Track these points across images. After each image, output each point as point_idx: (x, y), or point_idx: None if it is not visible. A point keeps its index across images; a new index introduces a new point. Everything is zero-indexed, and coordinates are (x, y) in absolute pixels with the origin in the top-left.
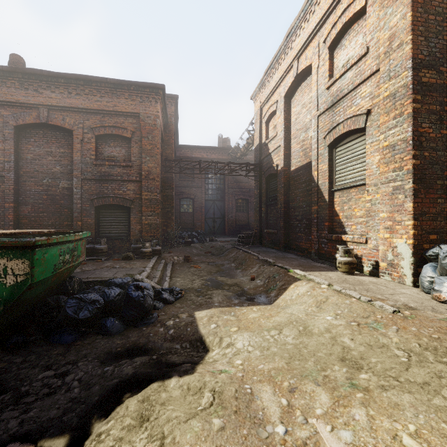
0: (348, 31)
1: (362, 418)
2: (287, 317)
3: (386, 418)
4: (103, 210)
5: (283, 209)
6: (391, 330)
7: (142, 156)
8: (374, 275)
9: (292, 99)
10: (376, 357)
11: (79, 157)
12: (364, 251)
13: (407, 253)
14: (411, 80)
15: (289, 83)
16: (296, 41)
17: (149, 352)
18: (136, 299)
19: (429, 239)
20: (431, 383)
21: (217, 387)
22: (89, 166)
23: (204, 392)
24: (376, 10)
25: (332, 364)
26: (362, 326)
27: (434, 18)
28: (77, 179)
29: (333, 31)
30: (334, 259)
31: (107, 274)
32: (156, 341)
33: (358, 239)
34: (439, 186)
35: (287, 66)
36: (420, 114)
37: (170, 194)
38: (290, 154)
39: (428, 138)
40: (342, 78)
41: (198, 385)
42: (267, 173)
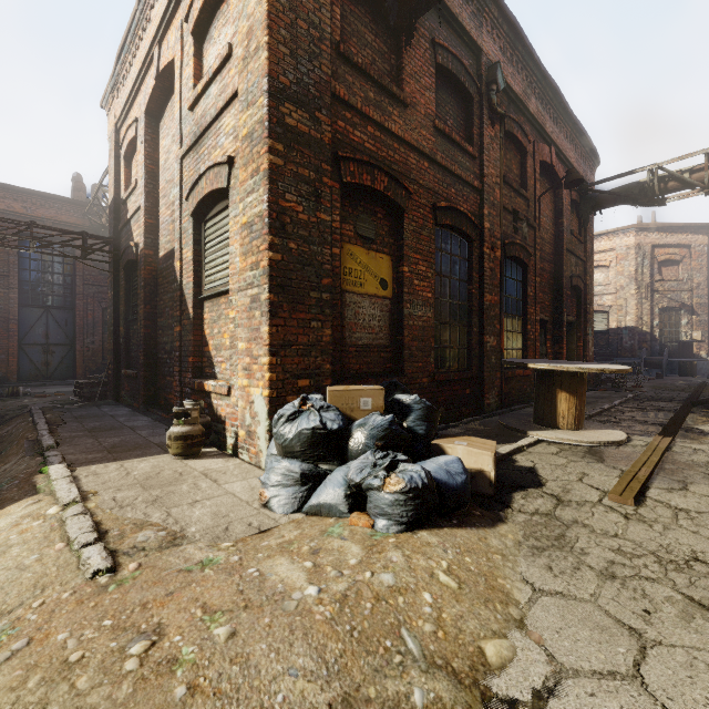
0: (218, 13)
1: None
2: None
3: None
4: None
5: (143, 331)
6: None
7: None
8: (237, 452)
9: (162, 123)
10: None
11: None
12: (228, 410)
13: (263, 413)
14: (267, 113)
15: (150, 88)
16: (155, 8)
17: None
18: None
19: (298, 387)
20: None
21: None
22: None
23: None
24: None
25: None
26: None
27: (307, 28)
28: None
29: (196, 4)
30: None
31: None
32: None
33: (220, 389)
34: (314, 301)
35: (145, 54)
36: (282, 177)
37: None
38: (159, 227)
39: (296, 220)
40: (207, 94)
41: None
42: (125, 258)
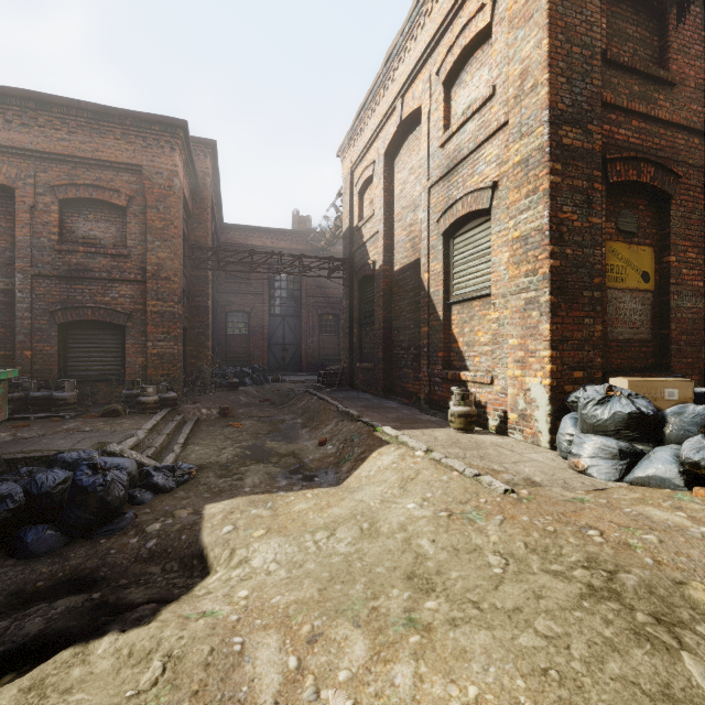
0: (470, 60)
1: (406, 680)
2: (351, 507)
3: (442, 676)
4: (75, 330)
5: (382, 332)
6: (493, 521)
7: (148, 238)
8: (502, 432)
9: (396, 160)
10: (459, 569)
11: (27, 236)
12: (490, 397)
13: (543, 399)
14: (547, 140)
15: (390, 134)
16: (400, 69)
17: (97, 585)
18: (89, 489)
19: (573, 378)
20: (525, 608)
21: (178, 647)
22: (46, 253)
23: (154, 660)
24: (504, 32)
25: (391, 587)
26: (454, 518)
27: (580, 51)
28: (24, 274)
29: (449, 59)
30: (447, 409)
31: (61, 444)
32: (119, 563)
33: (482, 379)
34: (587, 300)
35: (387, 108)
36: (560, 192)
37: (203, 304)
38: (394, 246)
39: (571, 228)
40: (461, 131)
41: (147, 647)
42: (361, 274)
